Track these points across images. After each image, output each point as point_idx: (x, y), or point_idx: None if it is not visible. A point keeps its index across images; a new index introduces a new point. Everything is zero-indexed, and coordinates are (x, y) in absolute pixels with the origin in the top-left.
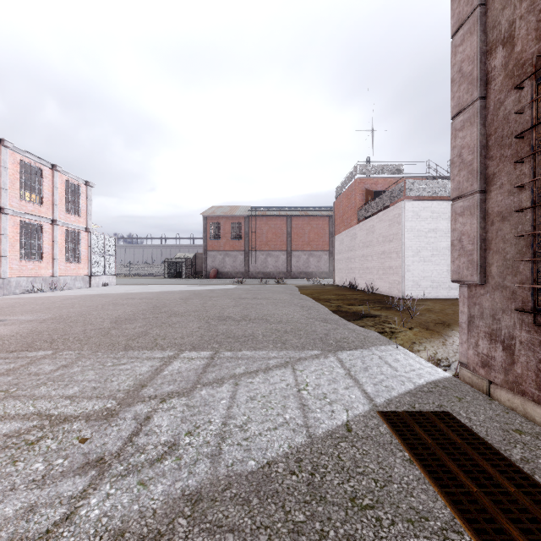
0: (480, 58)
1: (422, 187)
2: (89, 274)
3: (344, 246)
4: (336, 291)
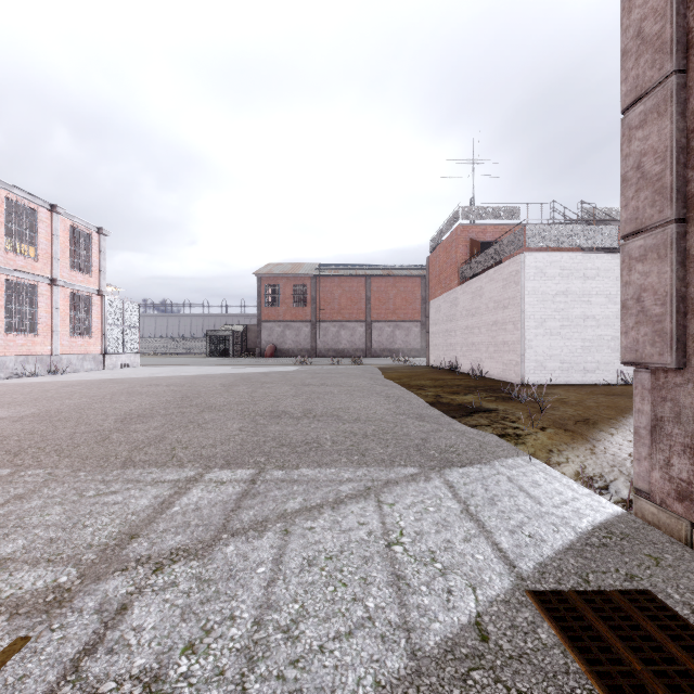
0: (677, 8)
1: (548, 234)
2: (102, 351)
3: (441, 315)
4: (431, 374)
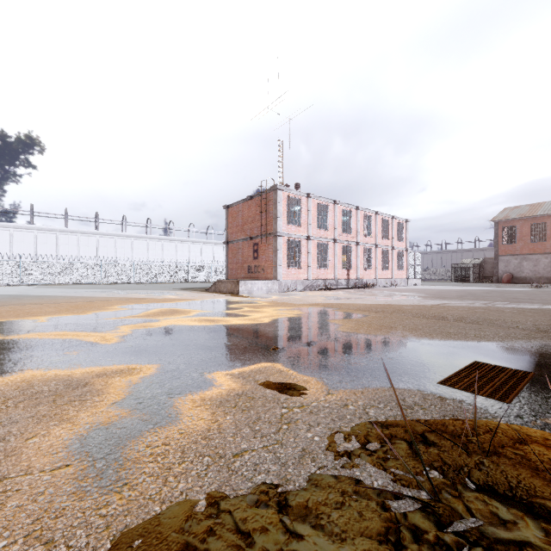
0: None
1: None
2: (407, 277)
3: None
4: None
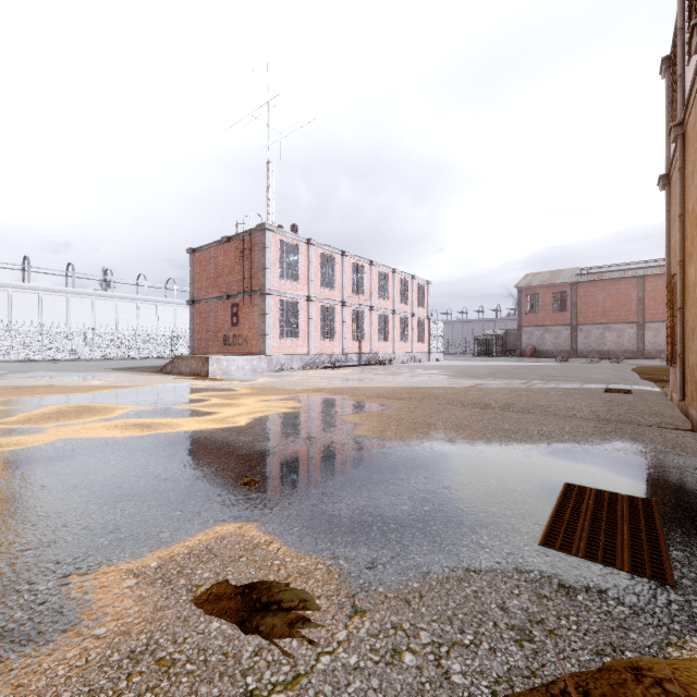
0: (667, 267)
1: None
2: (428, 351)
3: None
4: None
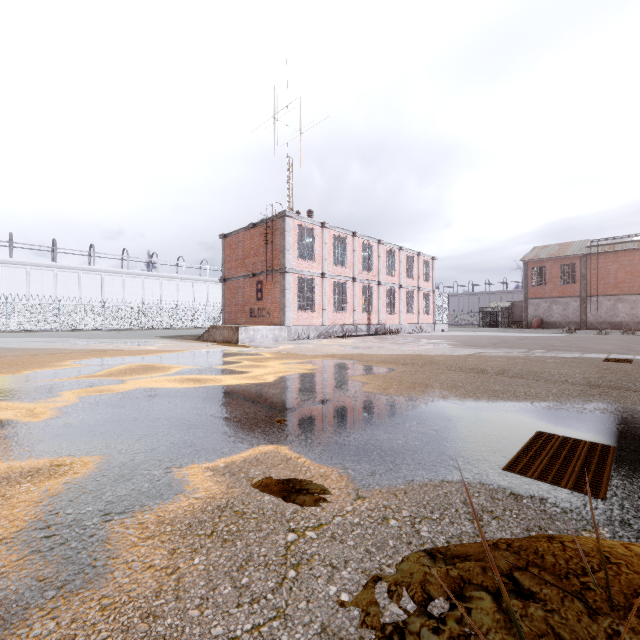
0: None
1: None
2: (433, 322)
3: None
4: None
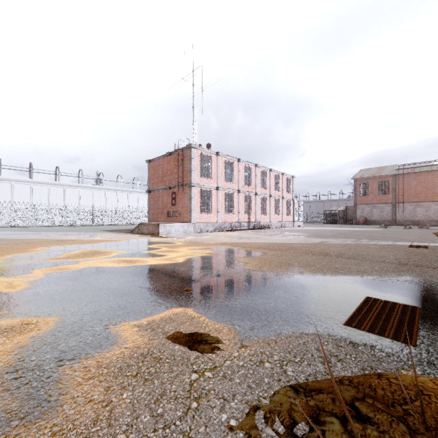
0: None
1: None
2: (293, 220)
3: None
4: None
